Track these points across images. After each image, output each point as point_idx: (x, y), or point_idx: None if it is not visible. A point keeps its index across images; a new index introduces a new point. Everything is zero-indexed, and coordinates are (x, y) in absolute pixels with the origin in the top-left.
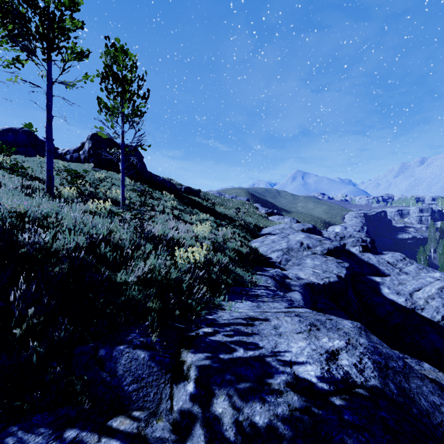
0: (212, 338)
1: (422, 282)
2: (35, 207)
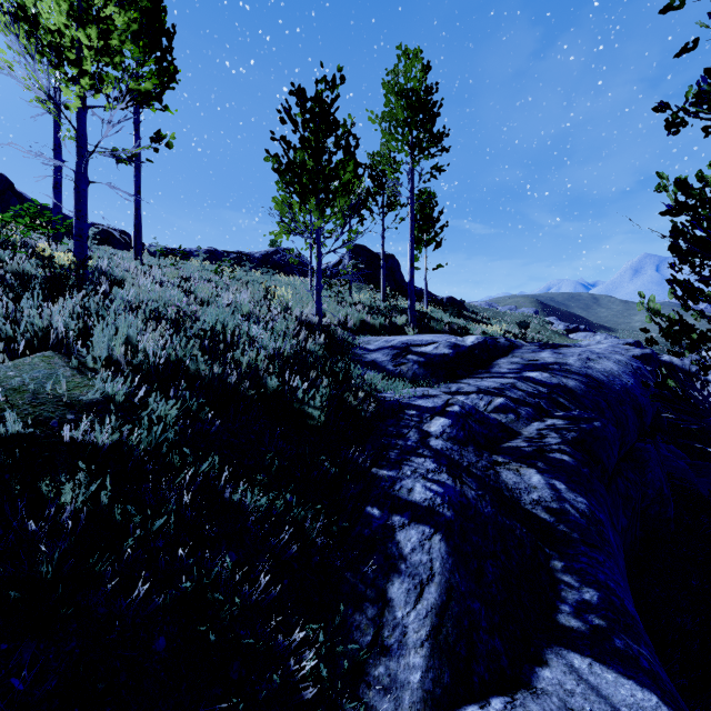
0: None
1: None
2: None
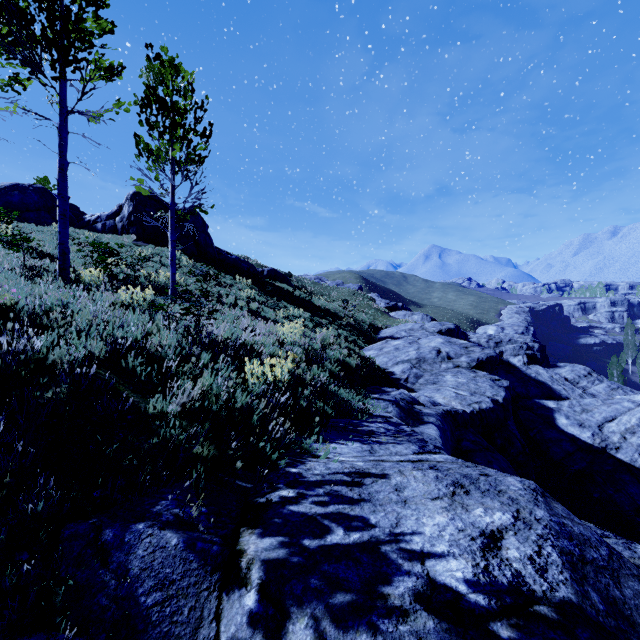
0: (294, 509)
1: (617, 408)
2: (36, 296)
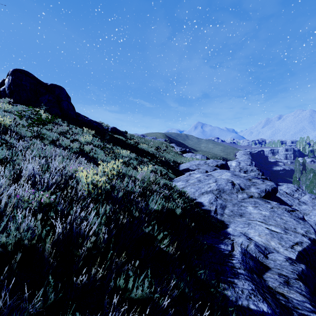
0: None
1: None
2: None
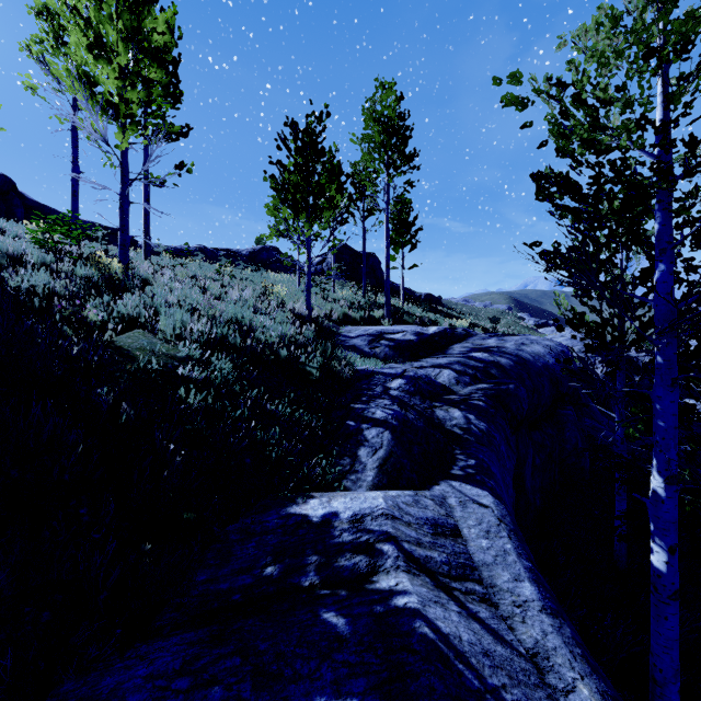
0: None
1: None
2: None
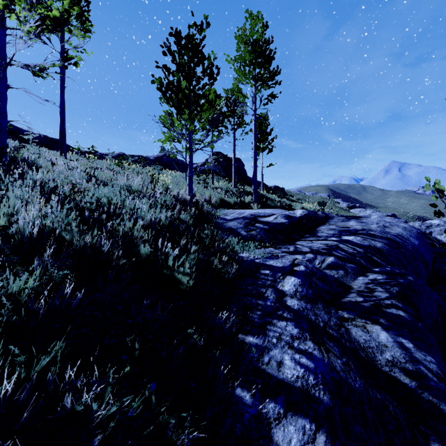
0: None
1: None
2: None
